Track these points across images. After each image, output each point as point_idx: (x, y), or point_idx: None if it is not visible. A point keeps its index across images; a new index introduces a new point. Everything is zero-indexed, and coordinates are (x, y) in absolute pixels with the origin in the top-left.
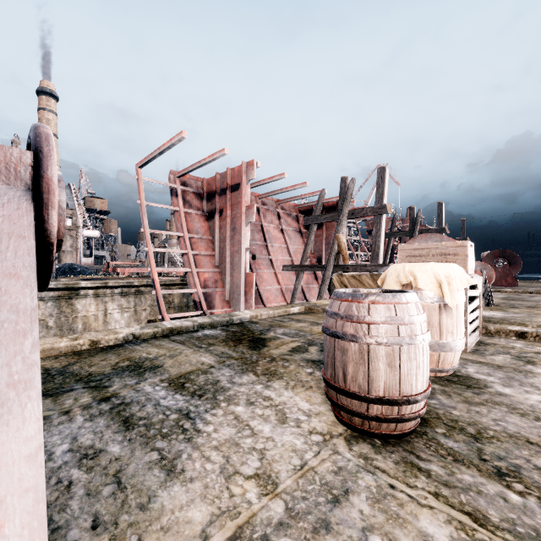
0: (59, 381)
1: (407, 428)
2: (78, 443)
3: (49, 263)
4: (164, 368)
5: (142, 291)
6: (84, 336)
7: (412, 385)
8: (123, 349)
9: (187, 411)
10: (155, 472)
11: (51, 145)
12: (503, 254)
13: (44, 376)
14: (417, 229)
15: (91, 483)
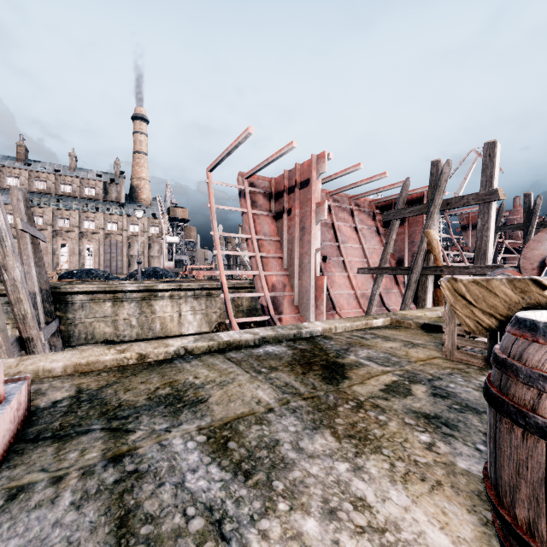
0: (82, 413)
1: None
2: None
3: None
4: (208, 404)
5: (212, 293)
6: (132, 347)
7: None
8: (171, 367)
9: (220, 512)
10: None
11: None
12: None
13: (71, 402)
14: (535, 221)
15: None
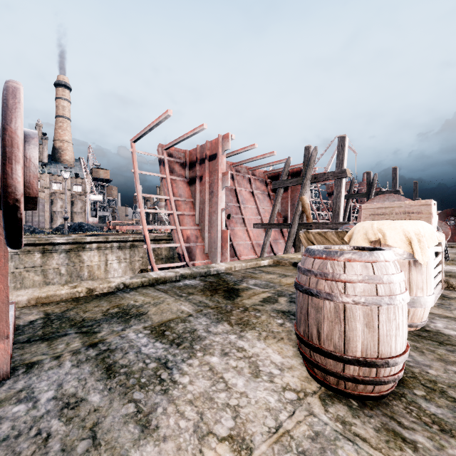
0: (56, 326)
1: (385, 390)
2: (62, 390)
3: (17, 220)
4: (148, 315)
5: (136, 245)
6: (82, 284)
7: (391, 347)
8: (115, 296)
9: (165, 360)
10: (130, 427)
11: (17, 98)
12: (454, 212)
13: (44, 320)
14: (373, 191)
15: (68, 436)
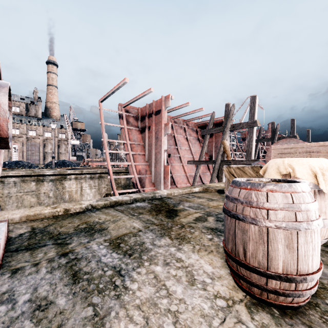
0: (39, 238)
1: (302, 301)
2: (36, 293)
3: None
4: (108, 230)
5: (102, 176)
6: (60, 205)
7: (308, 265)
8: (84, 215)
9: (119, 268)
10: None
11: None
12: None
13: (30, 234)
14: (276, 137)
15: None
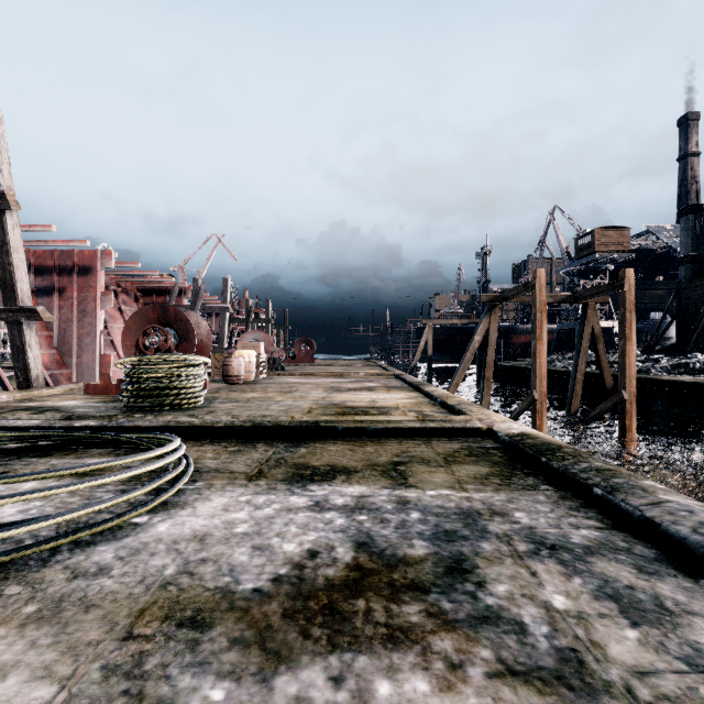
0: None
1: (241, 382)
2: None
3: None
4: None
5: None
6: None
7: (241, 373)
8: None
9: None
10: None
11: None
12: (306, 340)
13: None
14: (251, 318)
15: None
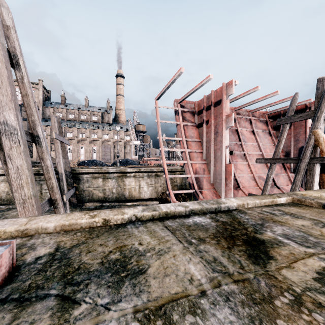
0: (49, 273)
1: None
2: None
3: None
4: (146, 276)
5: (158, 174)
6: (100, 214)
7: None
8: (124, 231)
9: None
10: None
11: None
12: None
13: (47, 259)
14: None
15: None
